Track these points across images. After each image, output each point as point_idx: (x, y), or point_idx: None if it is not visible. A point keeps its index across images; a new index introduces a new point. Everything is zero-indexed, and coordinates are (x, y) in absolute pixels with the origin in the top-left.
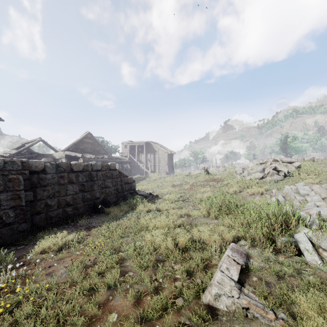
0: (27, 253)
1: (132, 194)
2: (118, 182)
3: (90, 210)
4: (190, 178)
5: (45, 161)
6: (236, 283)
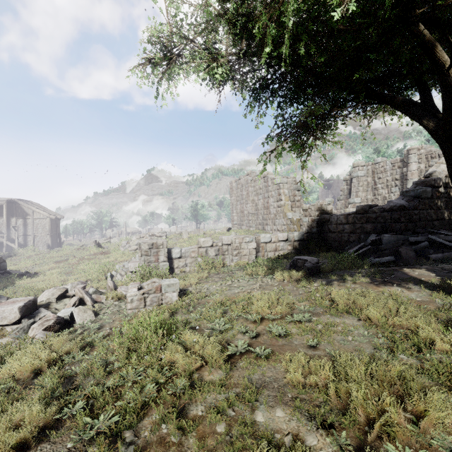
0: None
1: (3, 275)
2: None
3: None
4: (81, 252)
5: None
6: None
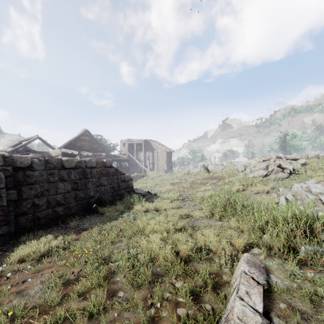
0: (3, 261)
1: (129, 193)
2: (114, 179)
3: (84, 210)
4: (190, 176)
5: (32, 156)
6: (263, 317)
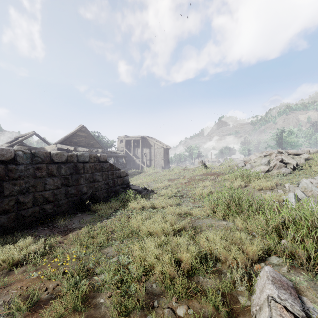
0: None
1: (124, 189)
2: (109, 175)
3: (75, 207)
4: (187, 172)
5: (17, 149)
6: None
